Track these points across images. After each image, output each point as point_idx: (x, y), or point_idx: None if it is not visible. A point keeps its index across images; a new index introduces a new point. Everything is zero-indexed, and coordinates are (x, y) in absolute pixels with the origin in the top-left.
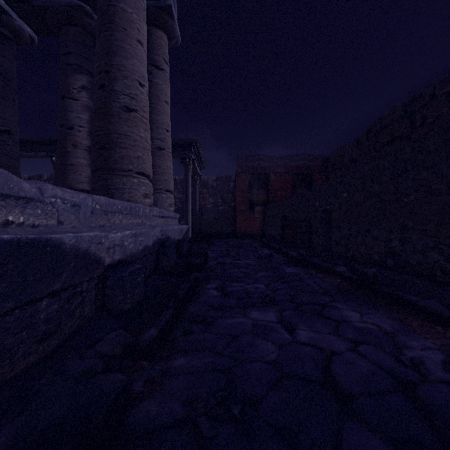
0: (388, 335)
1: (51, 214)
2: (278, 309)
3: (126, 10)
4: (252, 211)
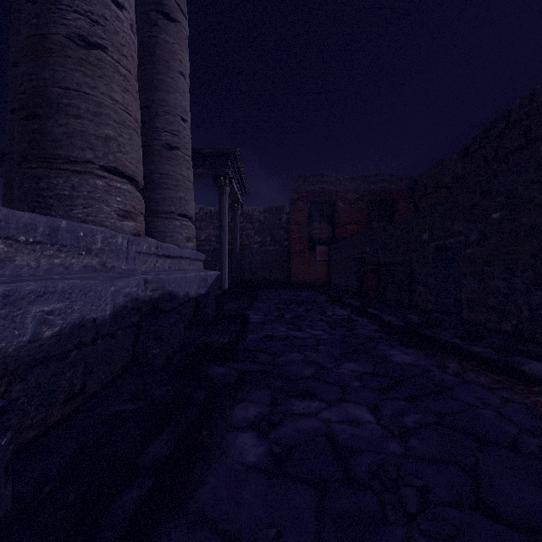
0: None
1: None
2: None
3: None
4: (312, 252)
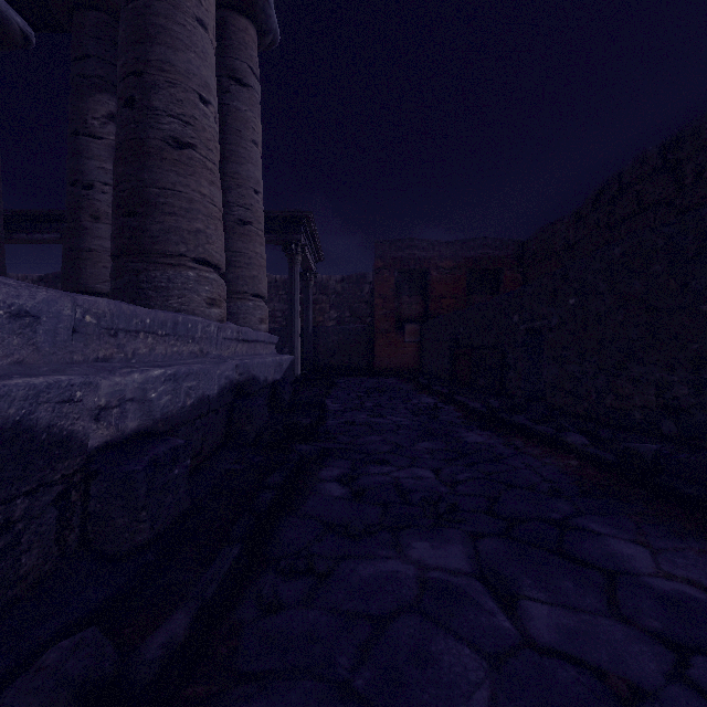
0: None
1: None
2: (466, 532)
3: None
4: (400, 331)
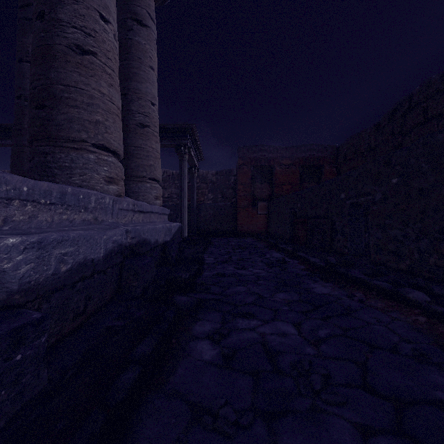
0: None
1: None
2: (352, 423)
3: None
4: (254, 207)
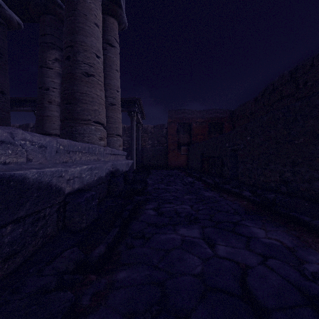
0: (289, 249)
1: (21, 153)
2: (200, 226)
3: (86, 0)
4: (179, 149)
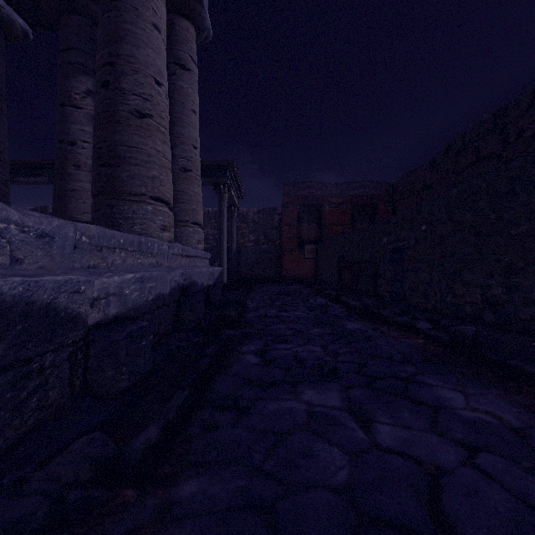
0: (516, 433)
1: None
2: (342, 385)
3: None
4: (301, 250)
